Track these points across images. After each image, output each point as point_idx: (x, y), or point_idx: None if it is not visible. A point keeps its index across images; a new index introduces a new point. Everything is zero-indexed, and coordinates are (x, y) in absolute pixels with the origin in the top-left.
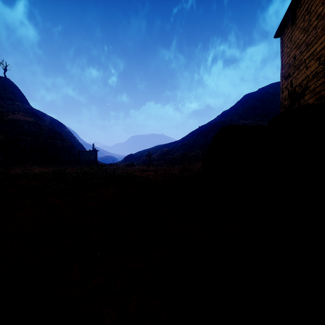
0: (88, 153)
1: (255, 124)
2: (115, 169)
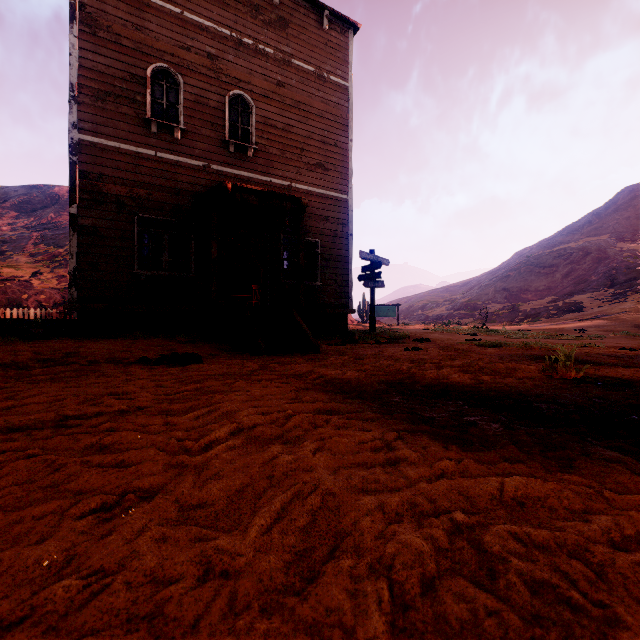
0: (384, 308)
1: None
2: None
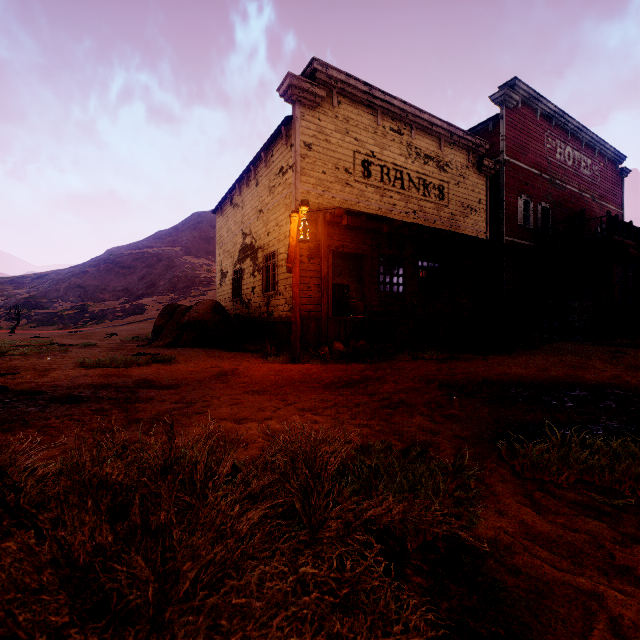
0: None
1: (208, 267)
2: None
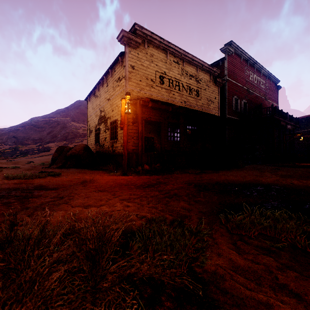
0: None
1: (84, 128)
2: None
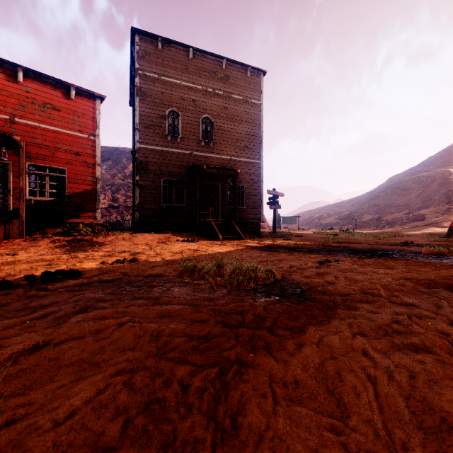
0: (289, 219)
1: None
2: None
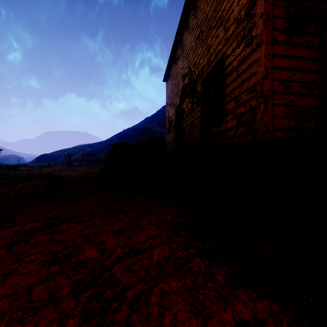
0: None
1: None
2: (30, 170)
